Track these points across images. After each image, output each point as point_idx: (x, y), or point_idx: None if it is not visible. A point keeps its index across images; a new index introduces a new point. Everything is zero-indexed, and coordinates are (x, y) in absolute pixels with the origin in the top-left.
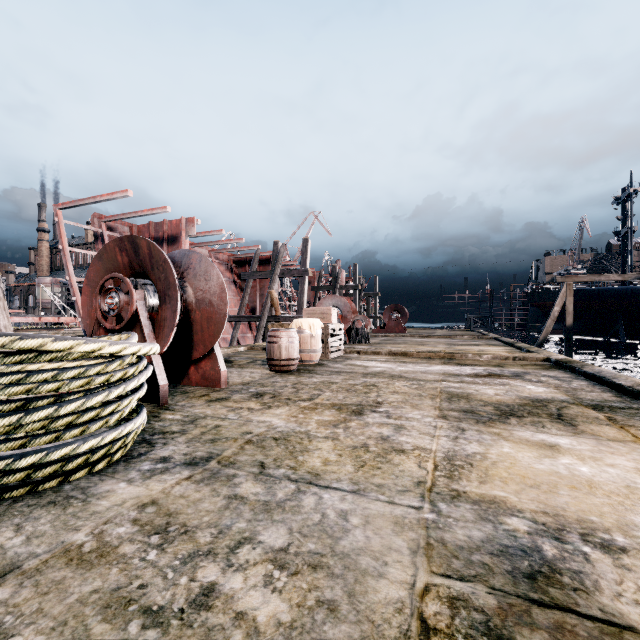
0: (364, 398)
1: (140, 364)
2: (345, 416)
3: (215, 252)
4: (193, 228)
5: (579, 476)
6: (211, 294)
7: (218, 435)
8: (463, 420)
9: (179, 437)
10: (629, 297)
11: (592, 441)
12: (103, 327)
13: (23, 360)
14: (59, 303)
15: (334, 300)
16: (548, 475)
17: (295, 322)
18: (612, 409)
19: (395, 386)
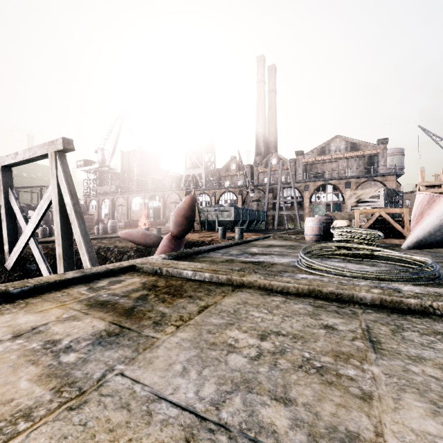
0: None
1: None
2: None
3: None
4: None
5: None
6: None
7: None
8: None
9: None
10: None
11: None
12: None
13: None
14: None
15: None
16: None
17: None
18: None
19: None
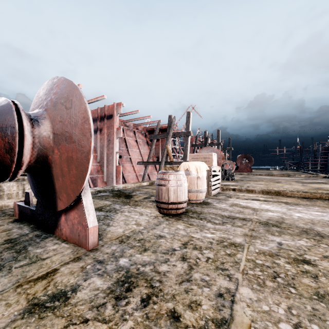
0: None
1: None
2: None
3: (136, 125)
4: (120, 109)
5: None
6: (71, 126)
7: None
8: None
9: None
10: None
11: None
12: None
13: None
14: None
15: (209, 150)
16: None
17: (183, 165)
18: None
19: None
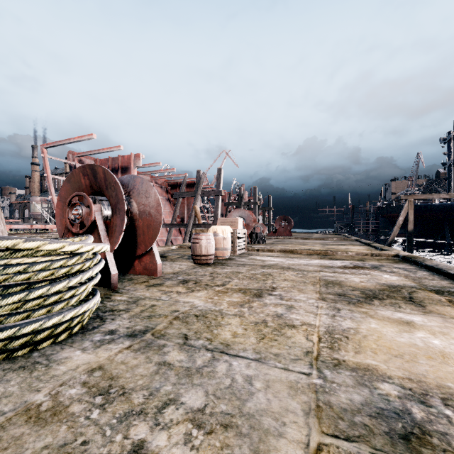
0: (263, 284)
1: (94, 259)
2: (249, 298)
3: (155, 178)
4: (139, 161)
5: (433, 348)
6: (150, 207)
7: (153, 312)
8: (338, 301)
9: (124, 314)
10: (453, 210)
11: (439, 319)
12: (71, 231)
13: (1, 256)
14: (46, 215)
15: (240, 212)
16: (408, 347)
17: (212, 228)
18: (450, 293)
19: (285, 275)
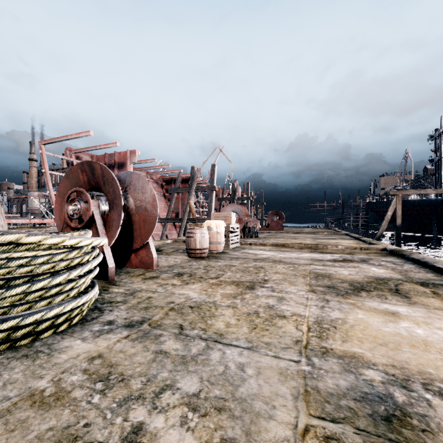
0: (255, 277)
1: (93, 253)
2: (241, 290)
3: (150, 174)
4: (135, 157)
5: (416, 337)
6: (146, 203)
7: (150, 304)
8: (327, 293)
9: (121, 305)
10: (440, 205)
11: (423, 309)
12: (69, 226)
13: (5, 250)
14: (43, 210)
15: (233, 207)
16: (393, 336)
17: (206, 223)
18: (435, 285)
19: (277, 268)
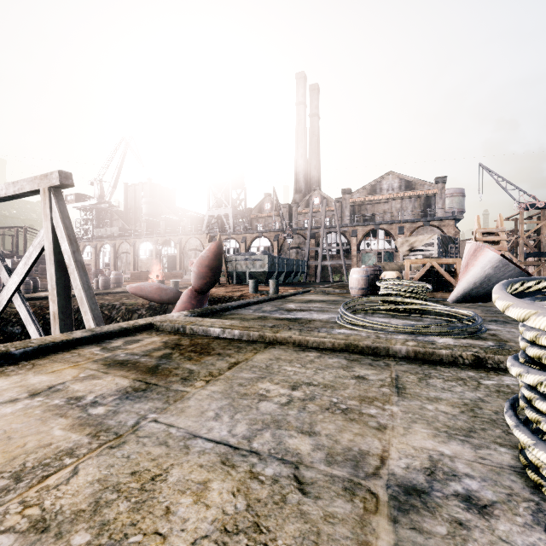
0: None
1: None
2: None
3: None
4: None
5: None
6: None
7: None
8: None
9: None
10: None
11: None
12: None
13: None
14: None
15: None
16: None
17: None
18: None
19: None
